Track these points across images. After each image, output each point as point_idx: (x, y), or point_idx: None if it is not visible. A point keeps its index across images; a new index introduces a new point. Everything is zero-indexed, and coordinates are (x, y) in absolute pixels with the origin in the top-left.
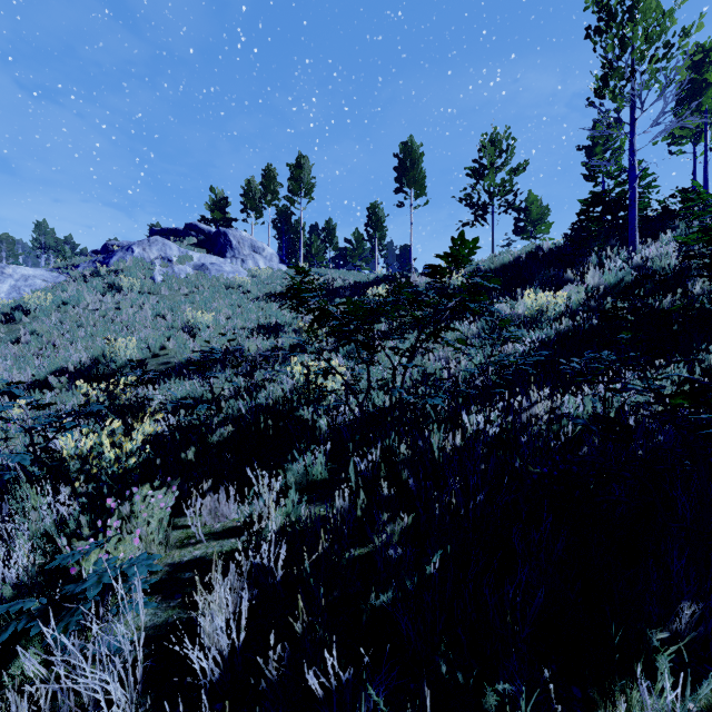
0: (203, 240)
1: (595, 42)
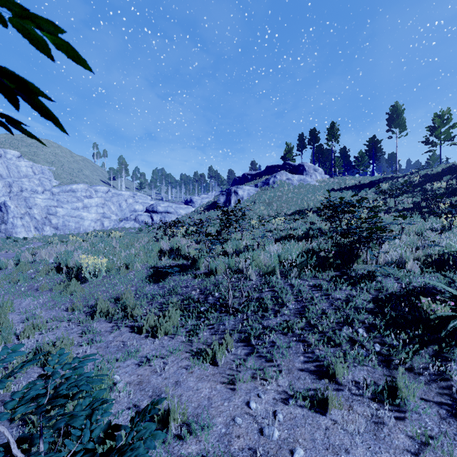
0: (291, 169)
1: None
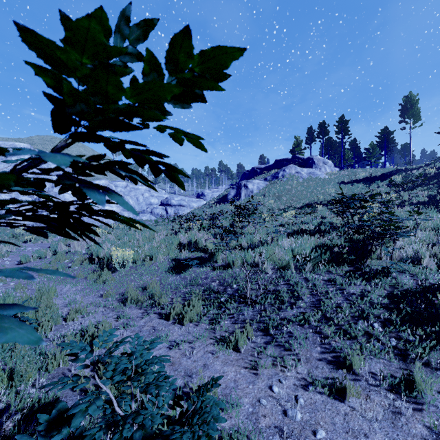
0: (300, 162)
1: None
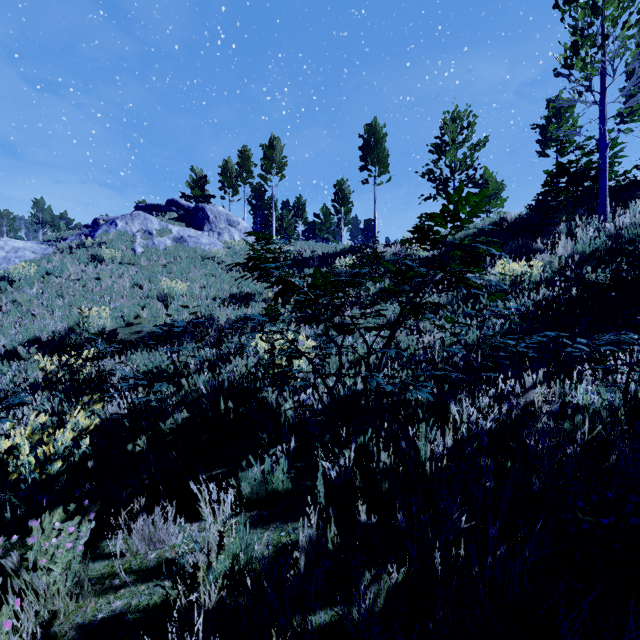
0: (182, 215)
1: (564, 11)
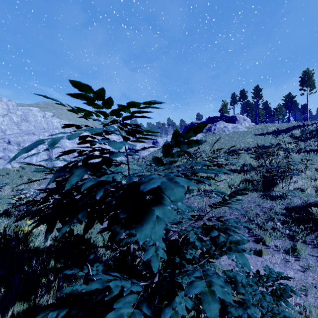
0: (227, 119)
1: None
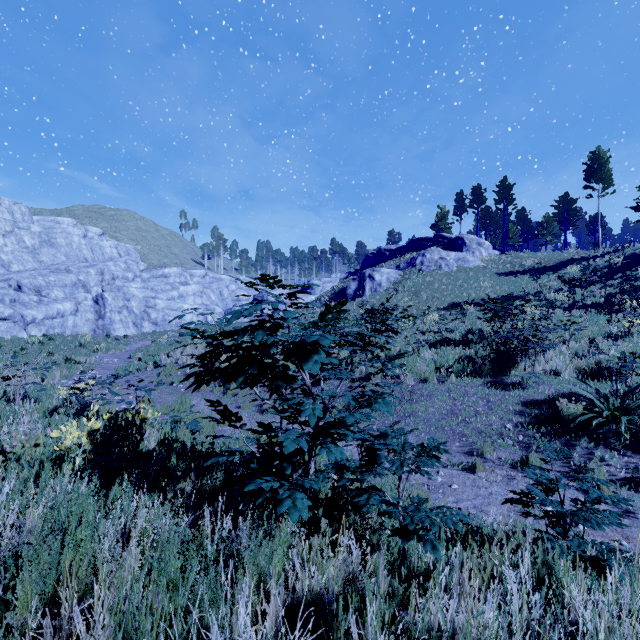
0: (446, 243)
1: None
